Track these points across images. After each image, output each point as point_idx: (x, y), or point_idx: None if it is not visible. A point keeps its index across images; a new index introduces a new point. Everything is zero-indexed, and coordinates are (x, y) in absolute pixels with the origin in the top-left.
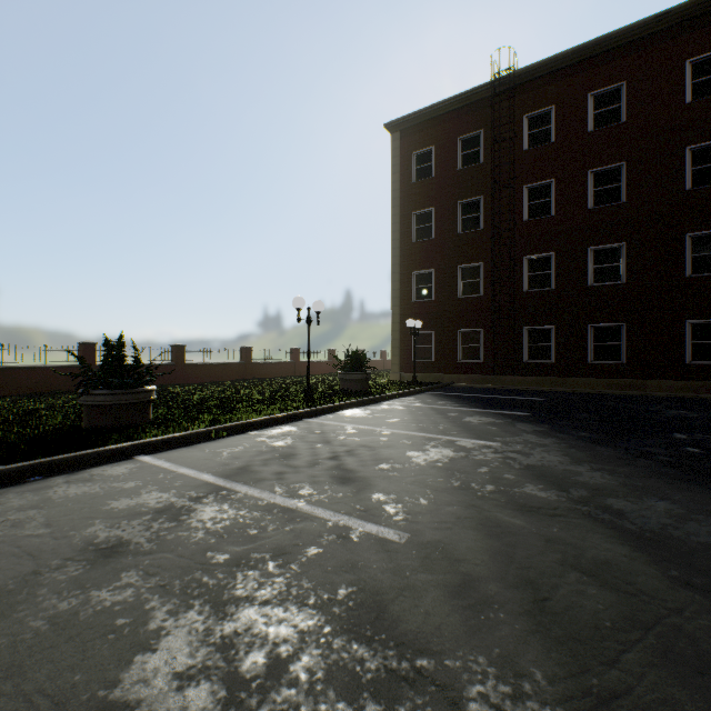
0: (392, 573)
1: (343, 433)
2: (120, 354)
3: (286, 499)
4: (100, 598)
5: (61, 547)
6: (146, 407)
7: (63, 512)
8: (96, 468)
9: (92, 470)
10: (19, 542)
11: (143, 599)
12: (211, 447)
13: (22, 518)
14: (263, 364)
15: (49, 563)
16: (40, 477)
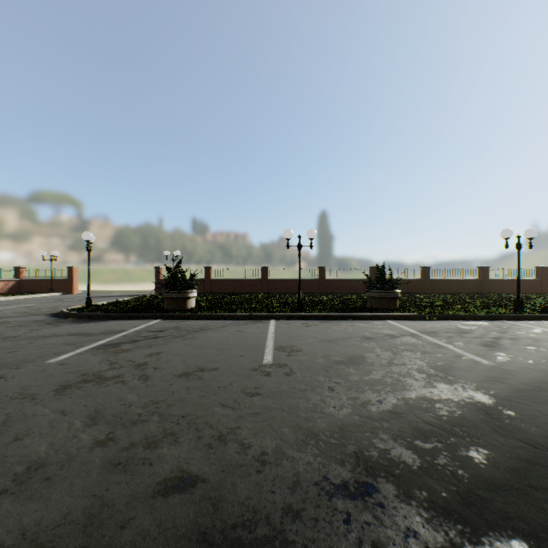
0: (467, 367)
1: (524, 331)
2: (382, 273)
3: (443, 343)
4: (364, 344)
5: (356, 334)
6: (394, 300)
7: (357, 328)
8: (369, 320)
9: (368, 321)
10: (346, 331)
11: (374, 347)
12: (422, 322)
13: (346, 327)
14: (500, 281)
15: (353, 336)
16: (351, 320)
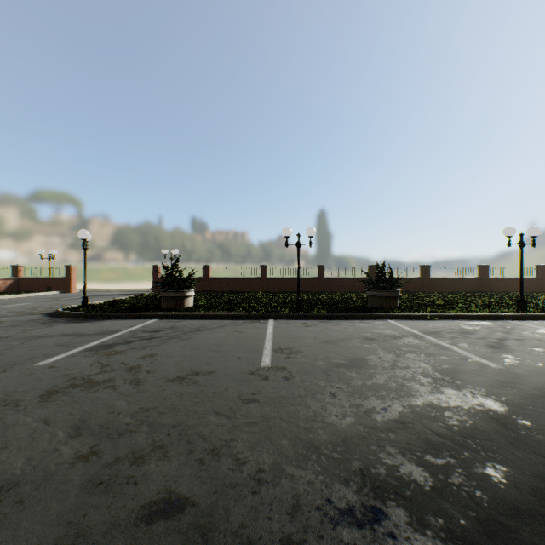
0: (474, 370)
1: (529, 331)
2: (382, 272)
3: (447, 344)
4: (365, 345)
5: (357, 335)
6: (394, 299)
7: (358, 329)
8: (370, 320)
9: (368, 321)
10: (346, 332)
11: (376, 349)
12: (424, 322)
13: (347, 327)
14: (501, 280)
15: (353, 337)
16: (351, 319)
